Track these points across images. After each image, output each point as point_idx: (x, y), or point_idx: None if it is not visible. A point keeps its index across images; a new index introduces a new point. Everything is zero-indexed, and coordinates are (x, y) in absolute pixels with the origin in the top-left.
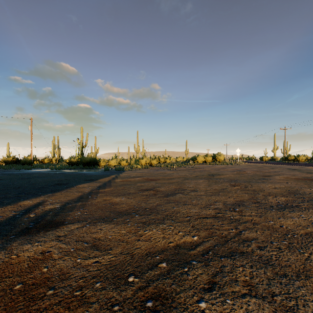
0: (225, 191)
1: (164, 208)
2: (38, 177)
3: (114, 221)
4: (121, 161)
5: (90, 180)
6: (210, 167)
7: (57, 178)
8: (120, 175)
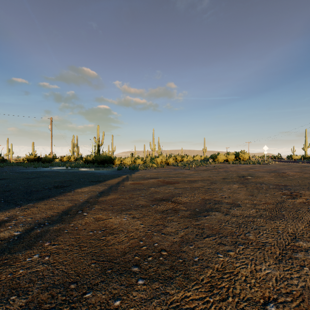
0: (287, 208)
1: (196, 252)
2: (44, 177)
3: (83, 304)
4: (136, 159)
5: (97, 181)
6: (234, 166)
7: (61, 179)
8: (132, 176)
